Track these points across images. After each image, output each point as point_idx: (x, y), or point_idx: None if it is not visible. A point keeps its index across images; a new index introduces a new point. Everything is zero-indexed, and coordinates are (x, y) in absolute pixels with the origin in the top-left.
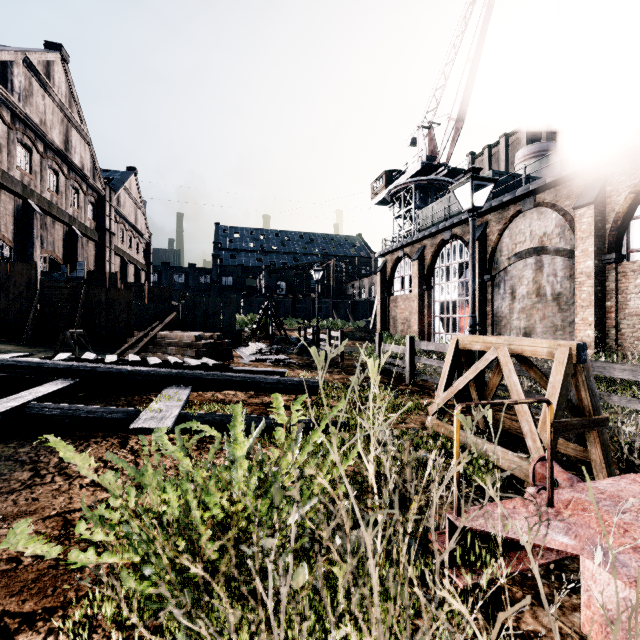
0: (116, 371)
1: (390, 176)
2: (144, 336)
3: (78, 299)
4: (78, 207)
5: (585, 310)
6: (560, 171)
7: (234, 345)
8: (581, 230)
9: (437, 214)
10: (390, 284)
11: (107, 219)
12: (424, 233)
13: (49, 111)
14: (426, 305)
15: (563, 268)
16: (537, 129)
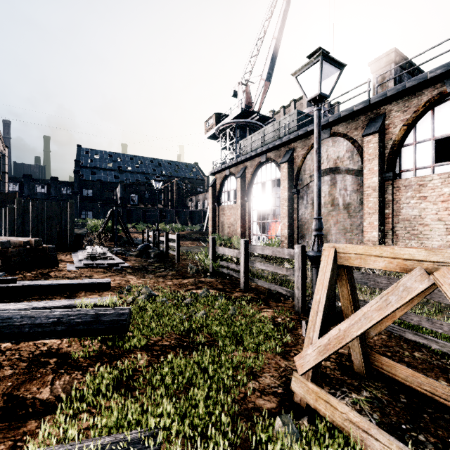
0: None
1: (218, 117)
2: None
3: None
4: None
5: (371, 216)
6: (352, 107)
7: (72, 248)
8: (368, 153)
9: (255, 143)
10: (219, 196)
11: None
12: (246, 156)
13: None
14: (247, 213)
15: (352, 184)
16: None
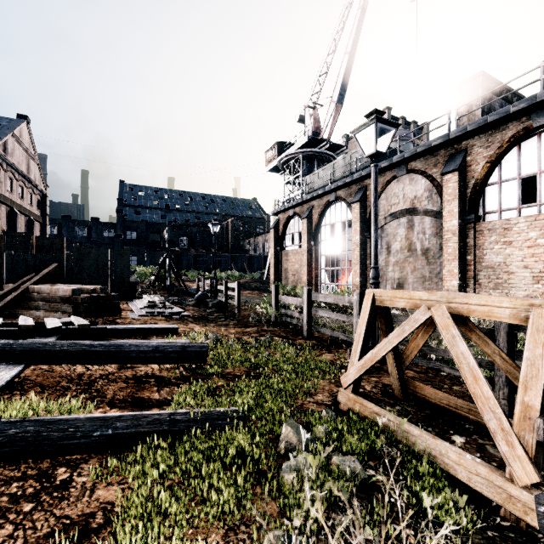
0: None
1: (281, 147)
2: (13, 290)
3: None
4: None
5: (451, 263)
6: (430, 141)
7: (128, 297)
8: (447, 193)
9: (323, 179)
10: (282, 240)
11: None
12: (312, 194)
13: None
14: (314, 258)
15: (431, 227)
16: (395, 120)
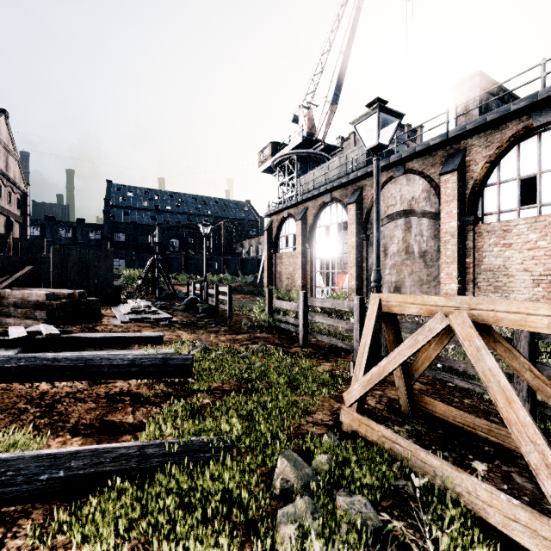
0: None
1: (275, 147)
2: None
3: None
4: None
5: (450, 266)
6: (428, 141)
7: (111, 302)
8: (446, 194)
9: (318, 179)
10: (276, 242)
11: None
12: (307, 195)
13: None
14: (309, 261)
15: (428, 229)
16: None
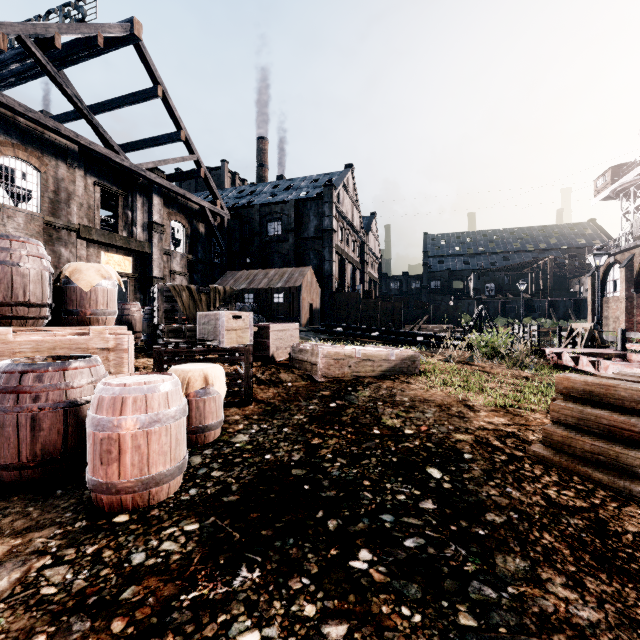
0: (434, 335)
1: (617, 171)
2: (413, 327)
3: (376, 308)
4: (354, 251)
5: None
6: None
7: None
8: None
9: None
10: (602, 287)
11: (365, 254)
12: (629, 245)
13: (348, 204)
14: (634, 306)
15: None
16: None
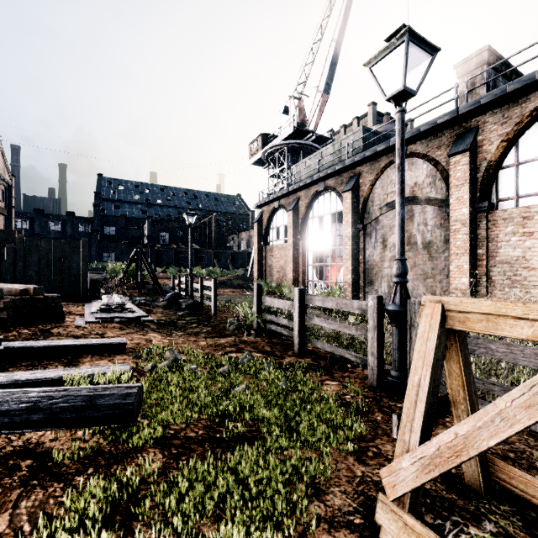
0: None
1: (266, 139)
2: None
3: None
4: None
5: (460, 257)
6: (435, 119)
7: (86, 298)
8: (456, 178)
9: (310, 168)
10: (266, 234)
11: None
12: (299, 184)
13: None
14: (301, 254)
15: (433, 217)
16: (380, 116)
